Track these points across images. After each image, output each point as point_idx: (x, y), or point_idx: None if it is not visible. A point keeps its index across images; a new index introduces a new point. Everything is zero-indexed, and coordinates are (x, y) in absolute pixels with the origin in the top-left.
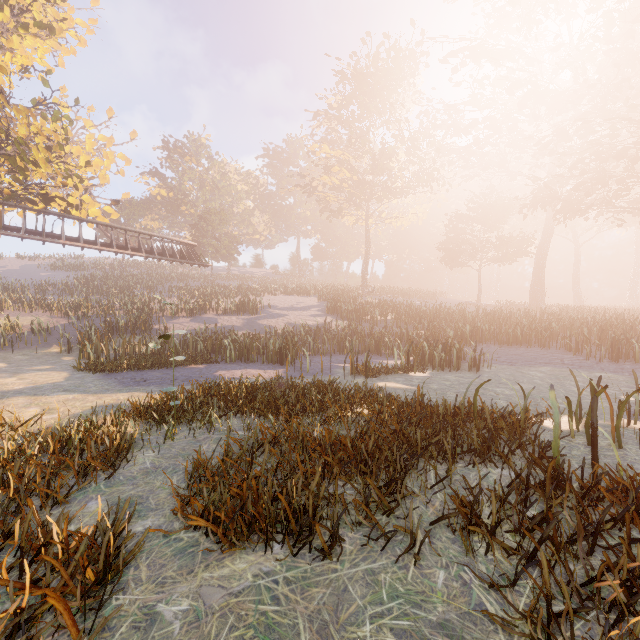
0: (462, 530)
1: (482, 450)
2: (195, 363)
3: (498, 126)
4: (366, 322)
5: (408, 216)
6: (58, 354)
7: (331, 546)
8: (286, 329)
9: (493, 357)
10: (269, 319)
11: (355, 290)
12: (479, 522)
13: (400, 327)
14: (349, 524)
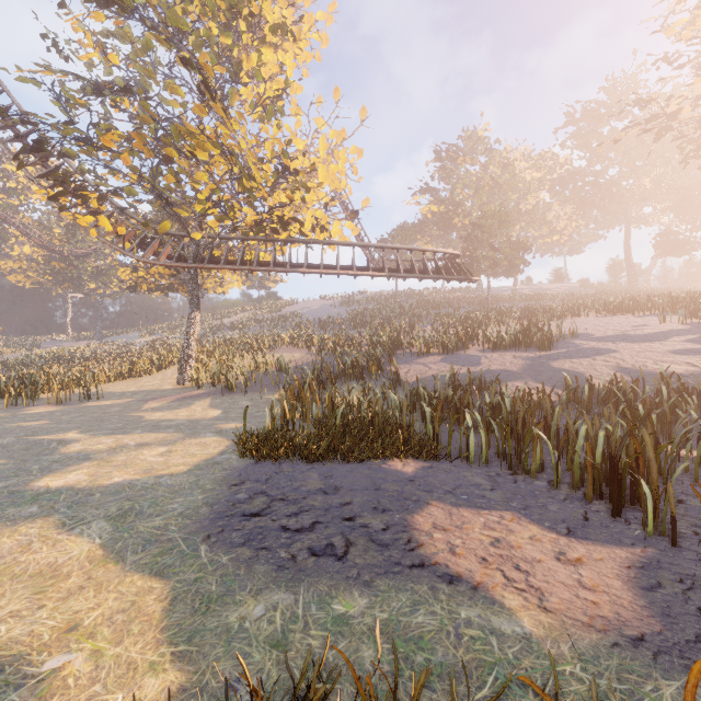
0: None
1: None
2: (403, 455)
3: None
4: None
5: None
6: (276, 402)
7: None
8: (616, 383)
9: None
10: (574, 359)
11: None
12: None
13: None
14: None
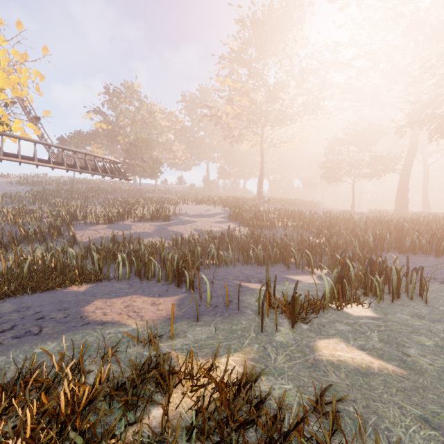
0: None
1: None
2: (79, 282)
3: (377, 59)
4: (265, 228)
5: (294, 141)
6: None
7: None
8: (192, 236)
9: (410, 270)
10: (178, 225)
11: (252, 200)
12: None
13: (301, 234)
14: None
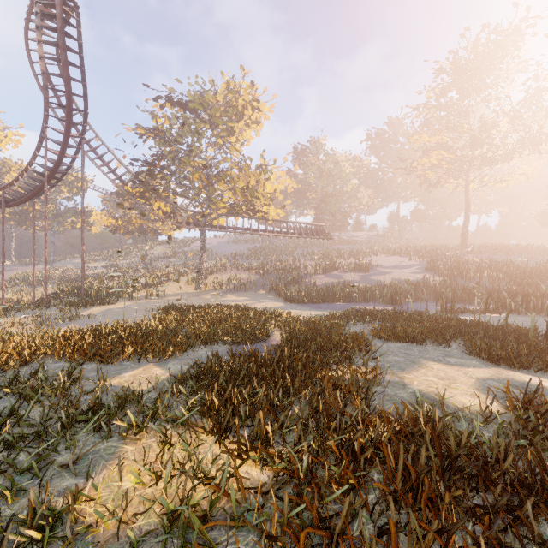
0: (468, 347)
1: (496, 336)
2: (339, 302)
3: None
4: (461, 278)
5: (514, 176)
6: (265, 294)
7: (422, 342)
8: (392, 283)
9: None
10: (378, 275)
11: (453, 250)
12: (474, 344)
13: (492, 283)
14: (429, 342)
